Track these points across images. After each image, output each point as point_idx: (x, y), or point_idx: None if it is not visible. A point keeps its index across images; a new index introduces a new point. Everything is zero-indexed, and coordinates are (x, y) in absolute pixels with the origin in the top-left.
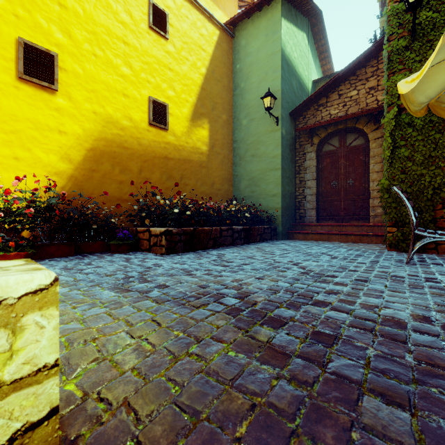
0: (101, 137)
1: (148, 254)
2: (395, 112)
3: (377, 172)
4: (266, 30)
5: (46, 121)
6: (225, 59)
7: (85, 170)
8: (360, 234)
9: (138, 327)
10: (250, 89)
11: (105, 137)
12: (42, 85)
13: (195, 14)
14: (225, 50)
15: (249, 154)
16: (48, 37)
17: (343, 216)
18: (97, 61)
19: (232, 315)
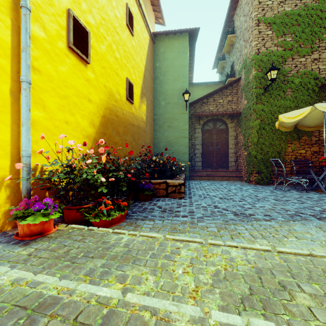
0: (107, 106)
1: (170, 199)
2: (259, 122)
3: (232, 144)
4: (179, 49)
5: (82, 89)
6: (151, 57)
7: (100, 133)
8: (229, 176)
9: (323, 230)
10: (167, 82)
11: (109, 106)
12: (81, 57)
13: (141, 21)
14: (151, 51)
15: (166, 125)
16: (83, 14)
17: (215, 166)
18: (105, 43)
19: (324, 220)
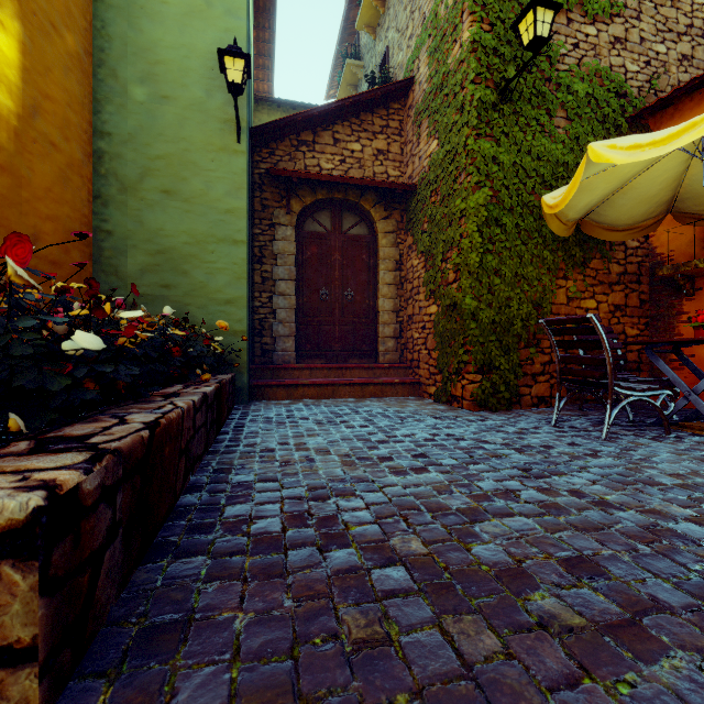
0: None
1: None
2: (489, 197)
3: (389, 284)
4: None
5: None
6: None
7: None
8: (382, 383)
9: None
10: (159, 14)
11: None
12: None
13: None
14: None
15: (154, 185)
16: None
17: (338, 351)
18: None
19: None
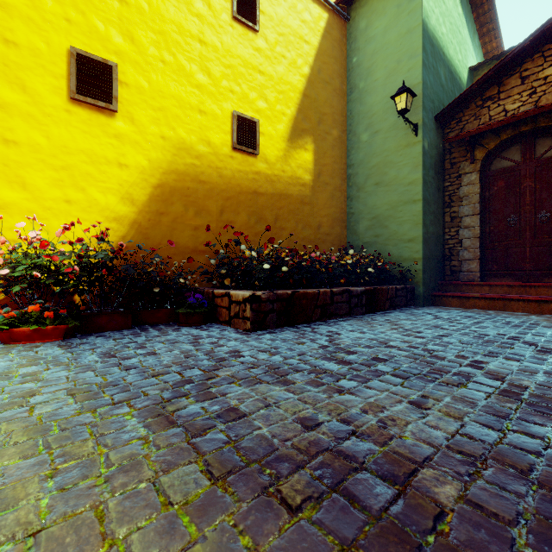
0: (170, 169)
1: (227, 328)
2: None
3: None
4: None
5: (103, 152)
6: (336, 52)
7: (151, 213)
8: None
9: None
10: (373, 89)
11: (176, 169)
12: (99, 106)
13: None
14: (336, 39)
15: (371, 182)
16: (105, 43)
17: (529, 271)
18: (166, 69)
19: None
